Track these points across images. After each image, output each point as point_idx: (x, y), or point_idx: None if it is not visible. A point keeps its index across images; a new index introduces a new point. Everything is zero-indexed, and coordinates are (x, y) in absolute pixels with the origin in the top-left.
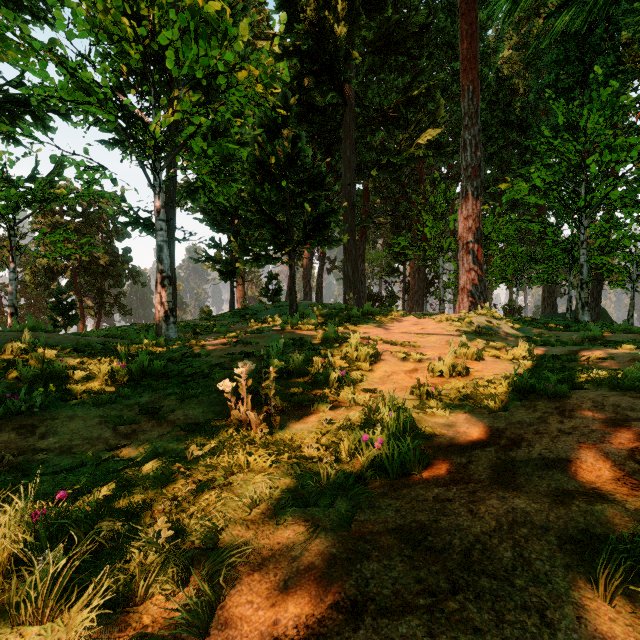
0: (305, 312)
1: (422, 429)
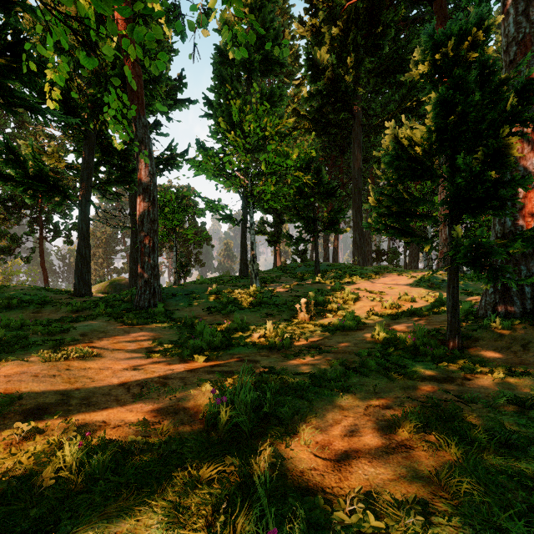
0: (324, 270)
1: (362, 322)
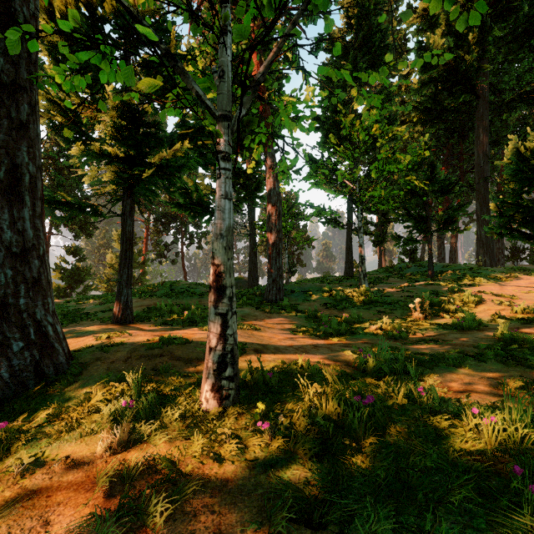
0: (439, 272)
1: (484, 324)
